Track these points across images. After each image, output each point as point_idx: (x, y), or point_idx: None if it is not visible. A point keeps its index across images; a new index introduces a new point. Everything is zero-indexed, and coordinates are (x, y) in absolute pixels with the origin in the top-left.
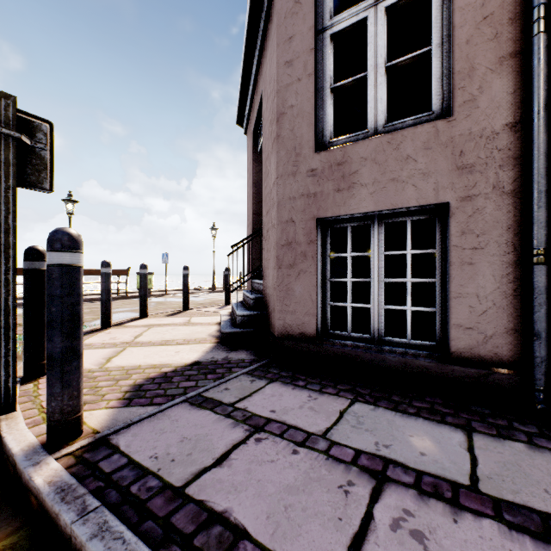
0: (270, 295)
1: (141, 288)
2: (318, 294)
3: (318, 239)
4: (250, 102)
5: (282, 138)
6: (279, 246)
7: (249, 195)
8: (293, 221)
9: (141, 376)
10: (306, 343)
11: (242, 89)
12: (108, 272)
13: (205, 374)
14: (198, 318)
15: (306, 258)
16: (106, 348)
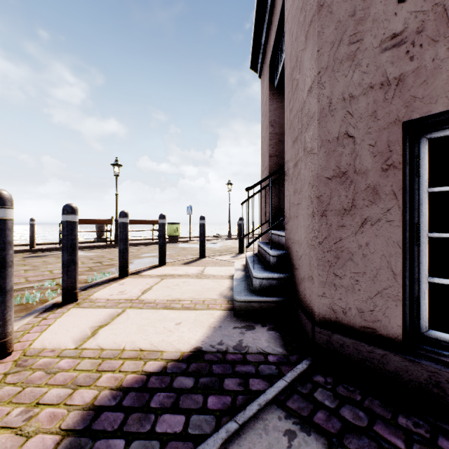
0: (302, 255)
1: (160, 237)
2: (405, 262)
3: (405, 161)
4: (266, 32)
5: (328, 5)
6: (322, 180)
7: (264, 139)
8: (349, 136)
9: (112, 380)
10: (382, 350)
11: (257, 19)
12: (125, 222)
13: (204, 392)
14: (211, 268)
15: (377, 197)
16: (106, 307)
